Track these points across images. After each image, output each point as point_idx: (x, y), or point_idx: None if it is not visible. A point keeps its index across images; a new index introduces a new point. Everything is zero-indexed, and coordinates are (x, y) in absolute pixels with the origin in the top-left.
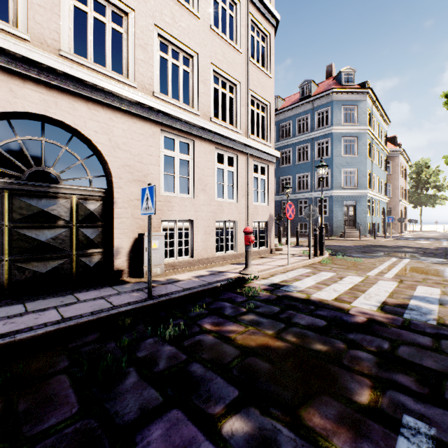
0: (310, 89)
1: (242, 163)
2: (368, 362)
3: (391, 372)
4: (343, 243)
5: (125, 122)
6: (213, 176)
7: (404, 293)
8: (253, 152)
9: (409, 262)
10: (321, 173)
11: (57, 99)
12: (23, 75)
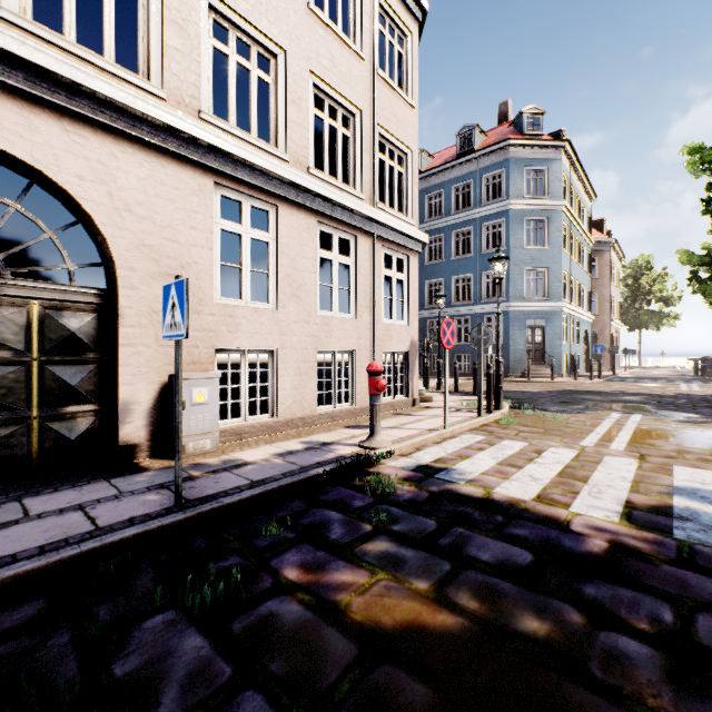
0: (474, 140)
1: (365, 251)
2: (646, 670)
3: (706, 698)
4: (528, 388)
5: (143, 162)
6: (314, 272)
7: (656, 482)
8: (384, 233)
9: (641, 419)
10: (498, 270)
11: None
12: None
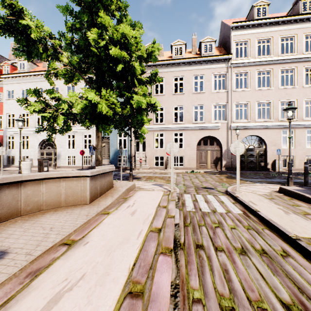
0: None
1: None
2: None
3: None
4: None
5: (270, 131)
6: (304, 139)
7: None
8: None
9: None
10: None
11: (255, 131)
12: (249, 128)
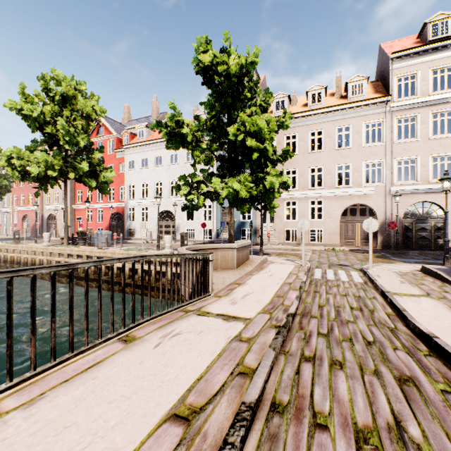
0: None
1: None
2: None
3: None
4: None
5: None
6: None
7: None
8: None
9: None
10: None
11: (427, 195)
12: (418, 192)
